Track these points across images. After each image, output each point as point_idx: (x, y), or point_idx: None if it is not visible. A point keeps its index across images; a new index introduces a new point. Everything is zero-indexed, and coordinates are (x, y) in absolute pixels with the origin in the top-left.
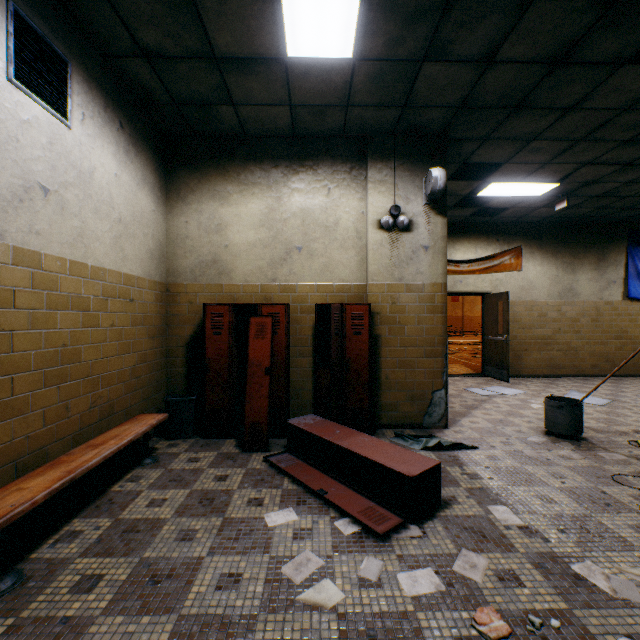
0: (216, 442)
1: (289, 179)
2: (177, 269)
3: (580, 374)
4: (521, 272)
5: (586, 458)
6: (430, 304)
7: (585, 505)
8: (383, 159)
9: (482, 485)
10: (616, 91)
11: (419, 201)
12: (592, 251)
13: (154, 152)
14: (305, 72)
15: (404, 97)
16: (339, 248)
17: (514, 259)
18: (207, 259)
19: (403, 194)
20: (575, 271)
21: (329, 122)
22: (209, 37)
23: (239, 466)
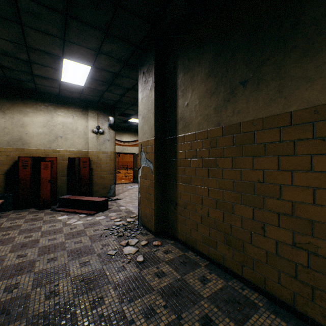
0: (25, 210)
1: (57, 110)
2: None
3: None
4: None
5: None
6: (110, 158)
7: None
8: (94, 110)
9: (120, 205)
10: None
11: (106, 125)
12: None
13: None
14: (67, 84)
15: (101, 96)
16: (78, 138)
17: None
18: (17, 138)
19: (101, 122)
20: None
21: (74, 95)
22: (32, 70)
23: (41, 212)
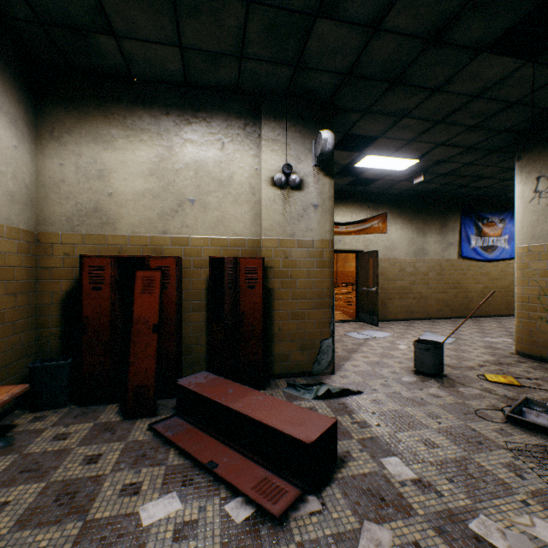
0: (95, 410)
1: (181, 129)
2: (50, 217)
3: (429, 317)
4: (386, 234)
5: (451, 395)
6: (319, 259)
7: (462, 446)
8: (276, 119)
9: (372, 434)
10: (472, 78)
11: (309, 162)
12: (437, 219)
13: (16, 79)
14: (195, 7)
15: (297, 55)
16: (233, 202)
17: (381, 223)
18: (87, 207)
19: (295, 154)
20: (425, 235)
21: (223, 73)
22: None
23: (118, 439)
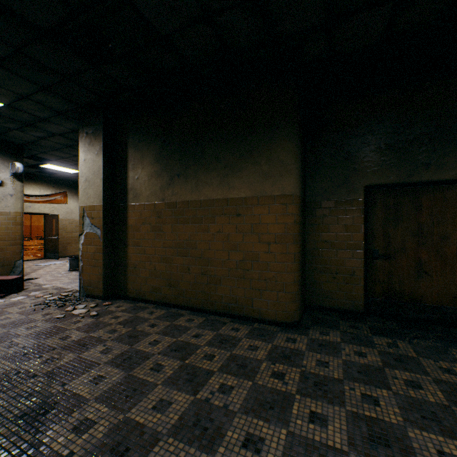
0: None
1: None
2: None
3: None
4: (67, 204)
5: None
6: (15, 221)
7: (74, 280)
8: None
9: (41, 284)
10: None
11: (8, 173)
12: None
13: None
14: None
15: (2, 132)
16: None
17: (64, 198)
18: None
19: None
20: None
21: None
22: None
23: None
